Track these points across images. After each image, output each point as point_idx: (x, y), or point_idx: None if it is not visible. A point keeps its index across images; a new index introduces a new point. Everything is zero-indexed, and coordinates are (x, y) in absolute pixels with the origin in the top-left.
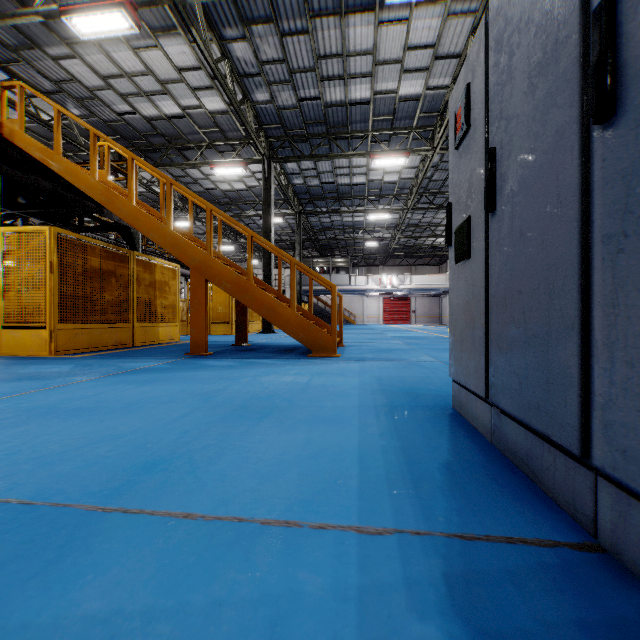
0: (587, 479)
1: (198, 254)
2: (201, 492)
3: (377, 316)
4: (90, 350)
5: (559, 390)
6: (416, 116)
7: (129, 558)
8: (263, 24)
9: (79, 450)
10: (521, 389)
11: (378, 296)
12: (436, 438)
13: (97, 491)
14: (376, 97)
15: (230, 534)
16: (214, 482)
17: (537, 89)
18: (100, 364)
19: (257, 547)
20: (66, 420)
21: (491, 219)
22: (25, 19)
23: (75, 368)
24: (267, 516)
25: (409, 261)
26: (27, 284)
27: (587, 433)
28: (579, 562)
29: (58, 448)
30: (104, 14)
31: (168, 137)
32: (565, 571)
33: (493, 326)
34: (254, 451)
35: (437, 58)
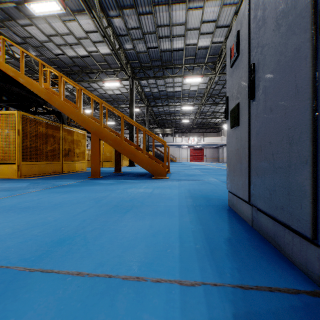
0: (315, 252)
1: (95, 125)
2: (88, 258)
3: (187, 158)
4: (39, 175)
5: (296, 199)
6: (206, 57)
7: (39, 304)
8: (129, 9)
9: (22, 231)
10: (271, 197)
11: (187, 148)
12: (221, 223)
13: (28, 257)
14: (186, 47)
15: (103, 286)
16: (97, 251)
17: (281, 26)
18: (43, 182)
19: (119, 295)
20: (19, 214)
21: (252, 103)
22: (6, 5)
23: (30, 185)
24: (126, 274)
25: (203, 130)
26: (6, 141)
27: (315, 225)
28: (314, 304)
29: (11, 230)
30: (47, 2)
31: (81, 67)
32: (307, 311)
33: (253, 162)
34: (121, 232)
35: (217, 27)
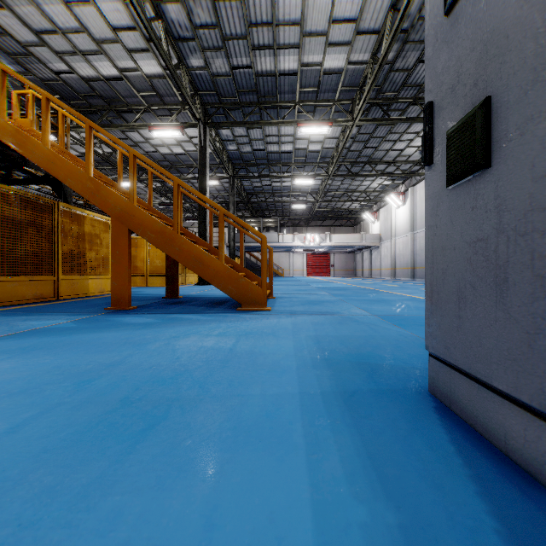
0: None
1: (120, 202)
2: None
3: (302, 269)
4: (2, 305)
5: None
6: (338, 89)
7: None
8: None
9: None
10: None
11: (302, 252)
12: (453, 487)
13: None
14: (303, 69)
15: None
16: None
17: None
18: None
19: None
20: None
21: None
22: None
23: None
24: None
25: (329, 222)
26: None
27: None
28: None
29: None
30: None
31: (107, 99)
32: None
33: None
34: None
35: (359, 33)
